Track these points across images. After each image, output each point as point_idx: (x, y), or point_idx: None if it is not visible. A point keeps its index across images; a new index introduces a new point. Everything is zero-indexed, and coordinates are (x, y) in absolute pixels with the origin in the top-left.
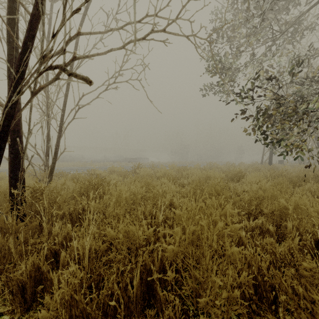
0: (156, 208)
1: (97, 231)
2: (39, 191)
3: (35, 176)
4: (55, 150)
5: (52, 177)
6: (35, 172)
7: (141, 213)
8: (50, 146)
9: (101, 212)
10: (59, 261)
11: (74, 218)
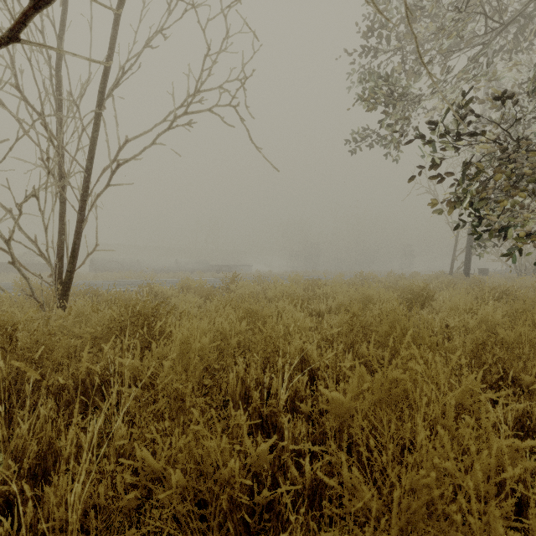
0: (270, 367)
1: (122, 441)
2: (30, 327)
3: (32, 296)
4: (73, 246)
5: (67, 298)
6: (32, 289)
7: (237, 379)
8: (64, 239)
9: (147, 380)
10: (19, 526)
11: (91, 389)
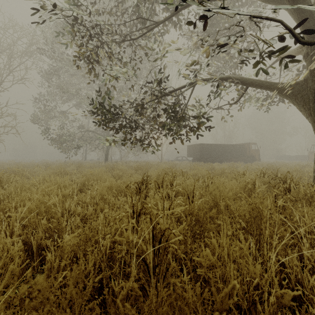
0: None
1: None
2: None
3: None
4: None
5: None
6: None
7: None
8: None
9: None
10: None
11: None
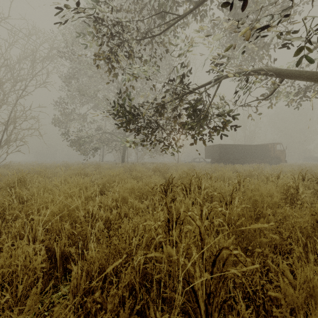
0: None
1: None
2: None
3: None
4: None
5: None
6: None
7: None
8: None
9: None
10: None
11: None
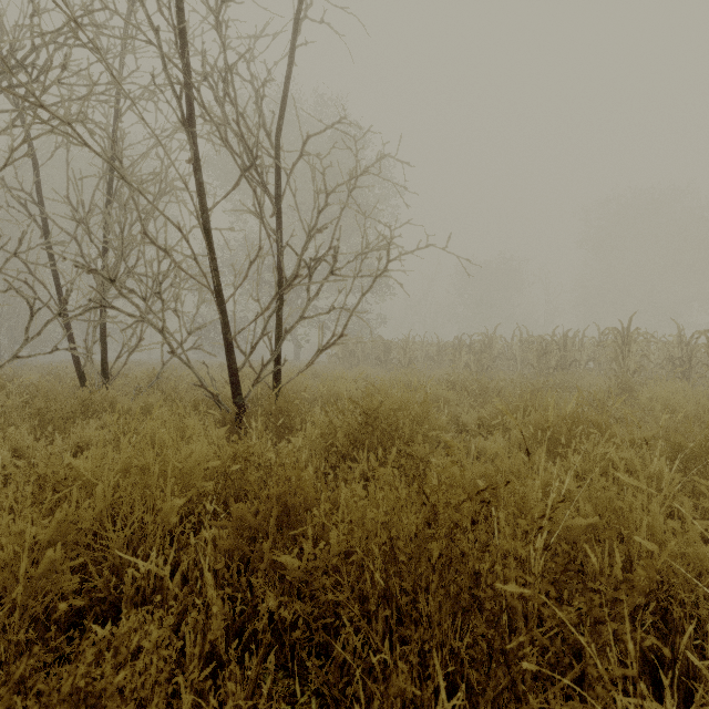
0: None
1: None
2: None
3: None
4: None
5: None
6: None
7: None
8: None
9: None
10: None
11: None
